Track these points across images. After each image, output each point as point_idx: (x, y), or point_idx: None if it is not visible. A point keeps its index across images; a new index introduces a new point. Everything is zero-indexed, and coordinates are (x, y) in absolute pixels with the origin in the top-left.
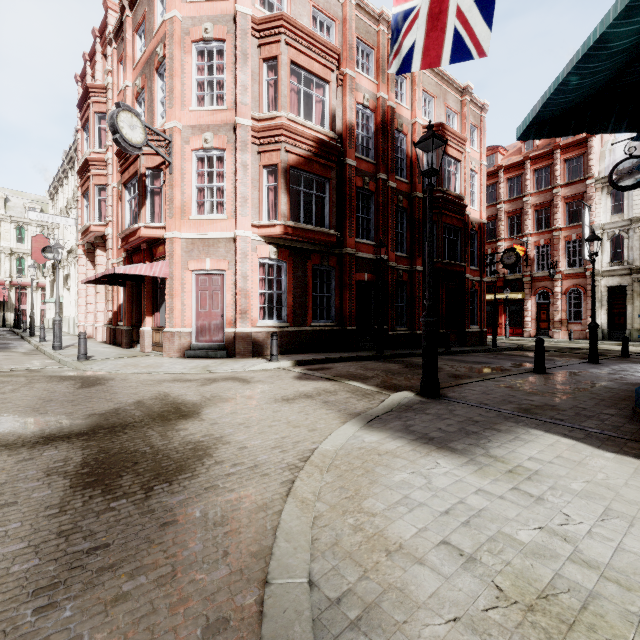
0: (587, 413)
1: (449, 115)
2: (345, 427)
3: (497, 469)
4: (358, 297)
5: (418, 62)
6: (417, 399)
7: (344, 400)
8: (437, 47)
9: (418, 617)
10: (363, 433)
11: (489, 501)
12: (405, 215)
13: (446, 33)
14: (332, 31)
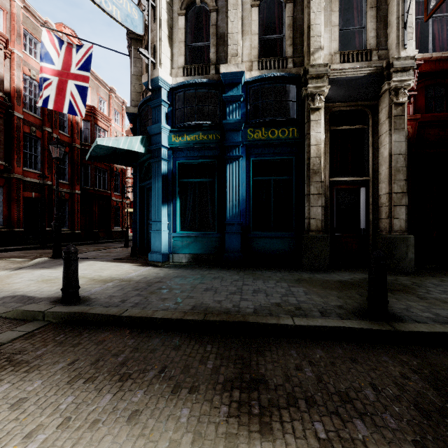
0: (117, 255)
1: (101, 100)
2: (1, 272)
3: (62, 269)
4: (26, 208)
5: (52, 105)
6: (49, 259)
7: (4, 265)
8: (61, 103)
9: (13, 287)
10: (11, 272)
11: (51, 273)
12: (67, 157)
13: (66, 99)
14: (0, 16)
